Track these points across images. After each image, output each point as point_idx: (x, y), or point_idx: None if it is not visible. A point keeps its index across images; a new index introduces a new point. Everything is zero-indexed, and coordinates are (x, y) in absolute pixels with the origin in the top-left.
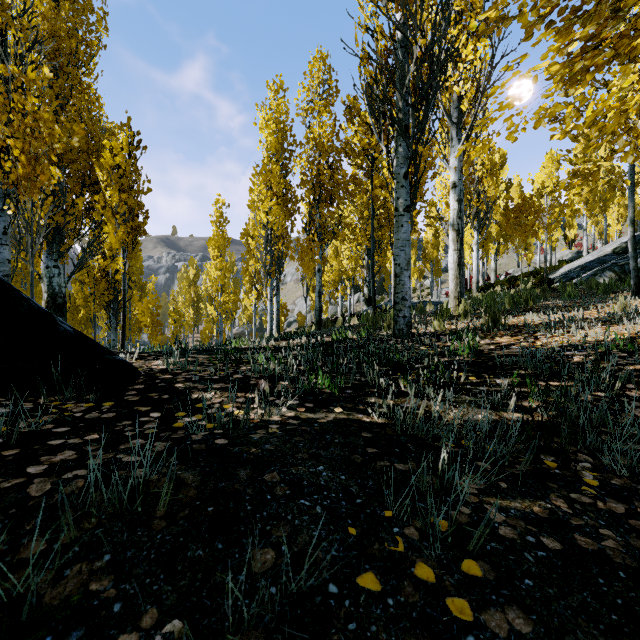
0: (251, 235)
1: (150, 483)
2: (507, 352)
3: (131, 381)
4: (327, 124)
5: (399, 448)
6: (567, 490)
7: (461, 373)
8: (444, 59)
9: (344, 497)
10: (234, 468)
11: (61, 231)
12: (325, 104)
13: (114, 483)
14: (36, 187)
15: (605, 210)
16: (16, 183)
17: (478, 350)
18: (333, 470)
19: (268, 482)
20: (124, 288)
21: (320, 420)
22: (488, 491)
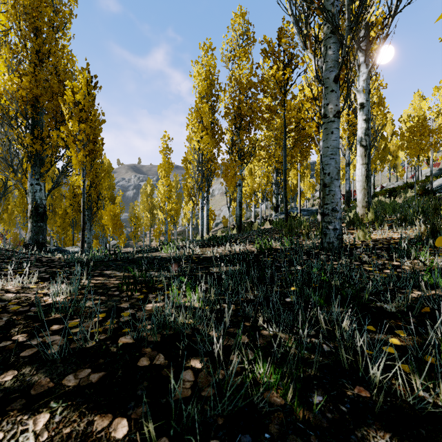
0: (189, 161)
1: None
2: None
3: None
4: (246, 67)
5: None
6: None
7: None
8: None
9: None
10: None
11: (42, 157)
12: (244, 51)
13: None
14: None
15: None
16: None
17: None
18: None
19: None
20: (83, 200)
21: None
22: None
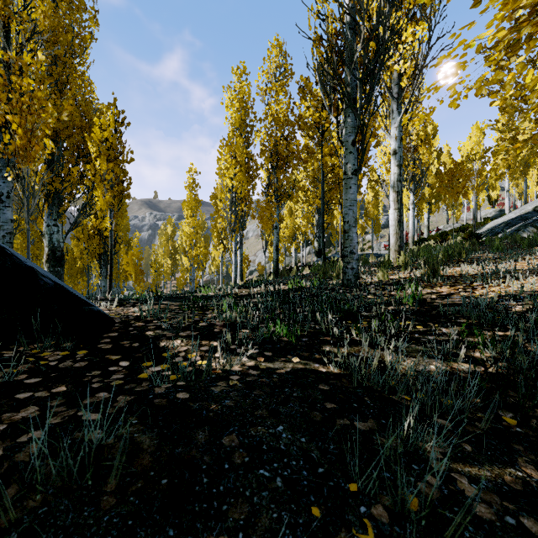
0: (219, 198)
1: (105, 448)
2: (448, 301)
3: (106, 329)
4: (283, 102)
5: (357, 403)
6: (534, 453)
7: (408, 322)
8: (389, 38)
9: (305, 465)
10: (192, 429)
11: (60, 195)
12: (281, 85)
13: (63, 454)
14: (31, 156)
15: (525, 174)
16: (15, 153)
17: (421, 299)
18: (293, 431)
19: (226, 447)
20: (111, 243)
21: (279, 370)
22: (453, 455)
